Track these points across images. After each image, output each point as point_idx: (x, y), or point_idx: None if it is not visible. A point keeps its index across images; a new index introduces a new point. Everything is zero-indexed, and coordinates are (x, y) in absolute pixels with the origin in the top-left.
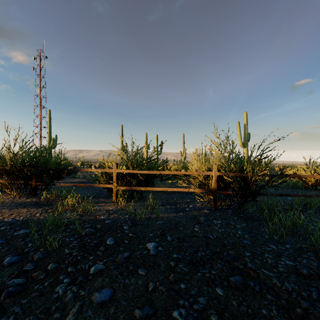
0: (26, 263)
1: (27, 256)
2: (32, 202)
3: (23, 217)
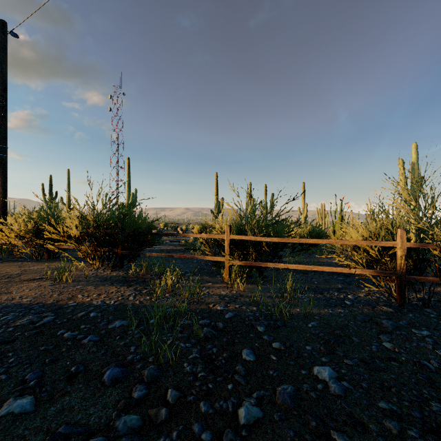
0: (134, 384)
1: (133, 371)
2: (119, 277)
3: (114, 300)
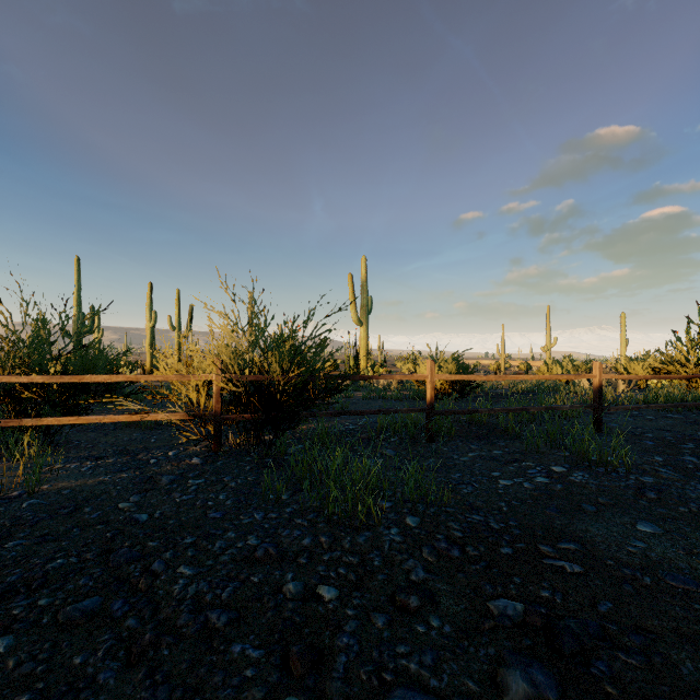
0: None
1: None
2: None
3: None
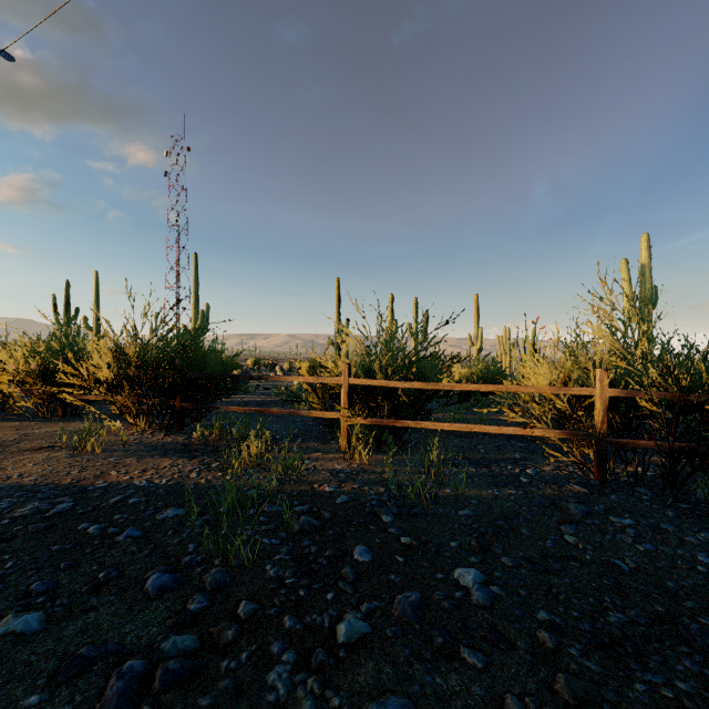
0: (191, 595)
1: (190, 577)
2: (176, 444)
3: (167, 479)
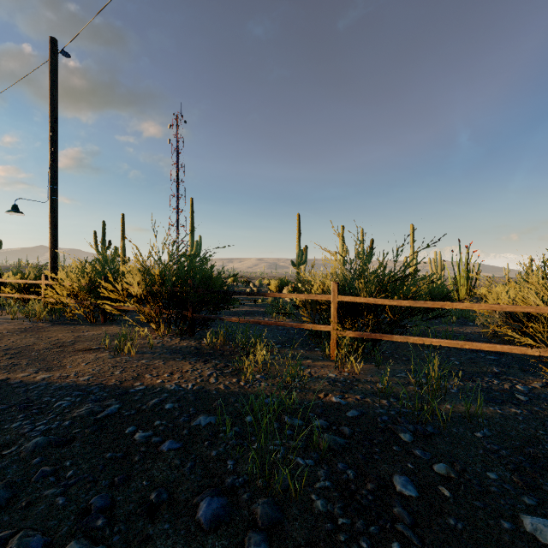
0: (244, 531)
1: (238, 504)
2: (190, 348)
3: (192, 384)
